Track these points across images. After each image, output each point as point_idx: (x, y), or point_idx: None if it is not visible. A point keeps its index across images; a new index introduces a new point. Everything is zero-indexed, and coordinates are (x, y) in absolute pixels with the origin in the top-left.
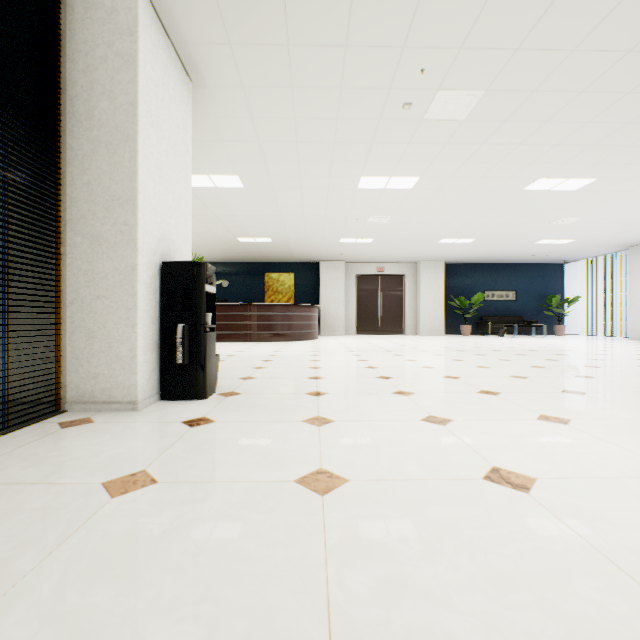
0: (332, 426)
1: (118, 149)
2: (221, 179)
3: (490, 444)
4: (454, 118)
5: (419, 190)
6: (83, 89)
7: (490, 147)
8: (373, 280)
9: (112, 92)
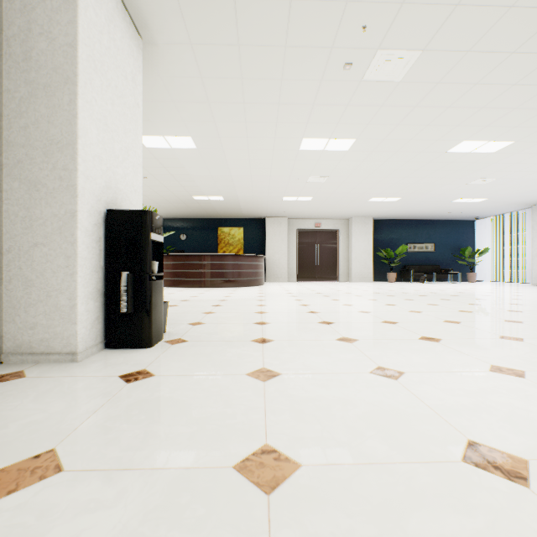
0: (278, 381)
1: (57, 92)
2: (175, 140)
3: (453, 405)
4: (391, 79)
5: (354, 152)
6: (20, 29)
7: (422, 109)
8: (311, 234)
9: (50, 33)
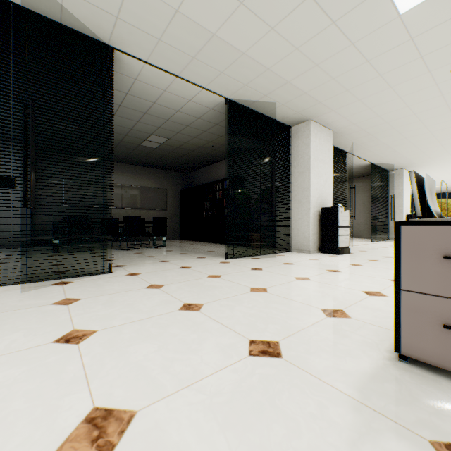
0: None
1: (399, 197)
2: None
3: None
4: None
5: None
6: (392, 188)
7: None
8: None
9: (398, 188)
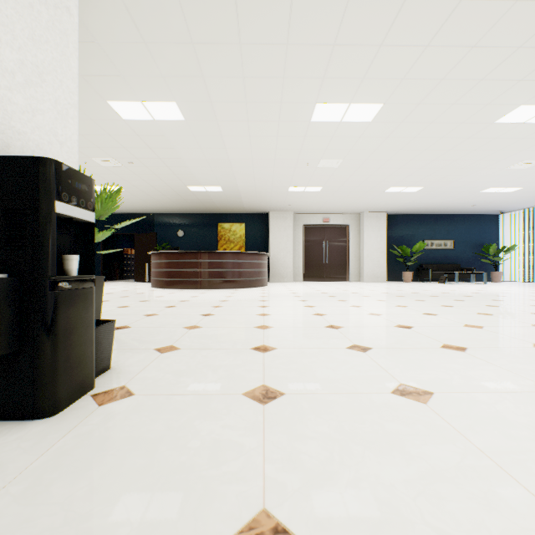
0: None
1: None
2: (157, 108)
3: None
4: None
5: (379, 123)
6: None
7: (481, 52)
8: (319, 230)
9: None
